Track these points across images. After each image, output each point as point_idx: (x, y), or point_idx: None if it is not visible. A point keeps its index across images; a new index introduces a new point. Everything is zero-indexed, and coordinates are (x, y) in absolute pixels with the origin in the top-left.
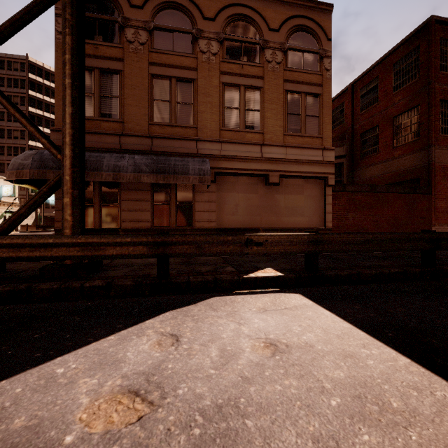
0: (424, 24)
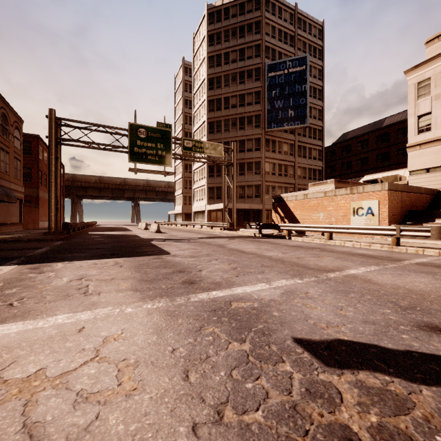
0: (36, 135)
